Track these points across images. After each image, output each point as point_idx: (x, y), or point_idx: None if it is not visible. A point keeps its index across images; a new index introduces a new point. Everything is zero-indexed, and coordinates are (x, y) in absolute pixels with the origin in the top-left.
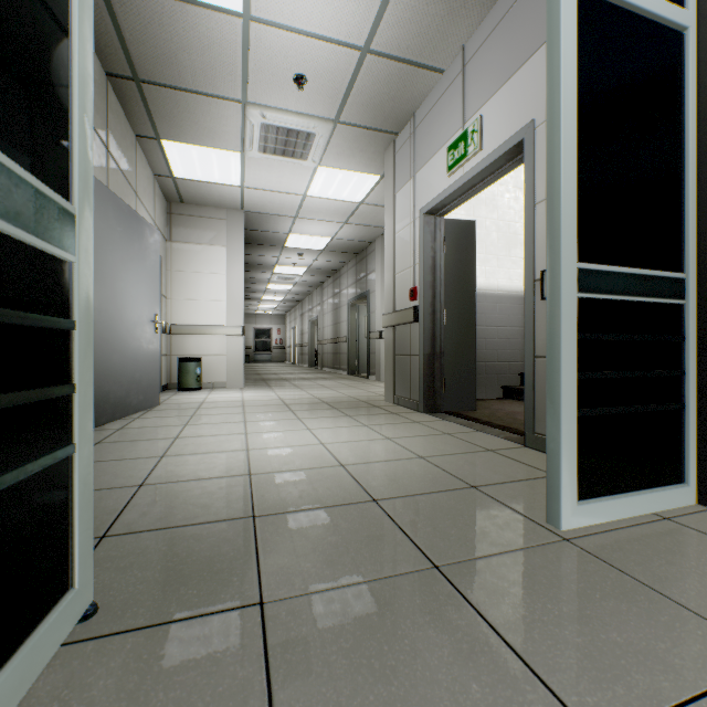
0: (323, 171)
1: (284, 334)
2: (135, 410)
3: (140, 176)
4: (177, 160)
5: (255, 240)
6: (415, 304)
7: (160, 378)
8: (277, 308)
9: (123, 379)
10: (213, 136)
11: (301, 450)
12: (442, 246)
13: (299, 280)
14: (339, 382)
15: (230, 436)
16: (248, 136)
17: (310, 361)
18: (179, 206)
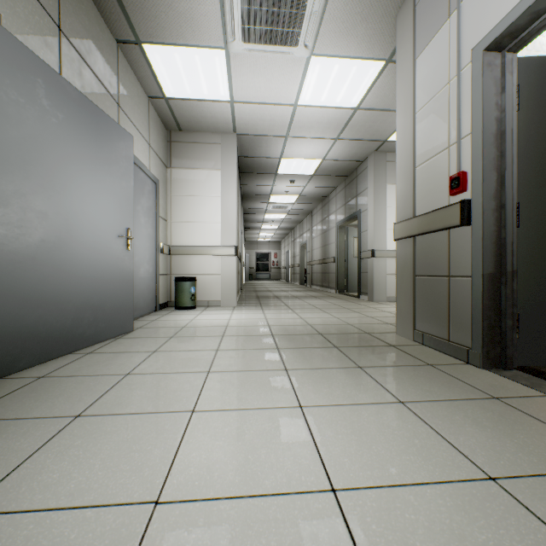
0: (315, 64)
1: (279, 257)
2: (90, 341)
3: (126, 89)
4: (163, 73)
5: (250, 168)
6: (461, 198)
7: (157, 297)
8: (274, 236)
9: (66, 305)
10: (191, 26)
11: (279, 531)
12: (513, 101)
13: (291, 208)
14: (330, 302)
15: (159, 422)
16: (227, 15)
17: (301, 280)
18: (178, 134)
